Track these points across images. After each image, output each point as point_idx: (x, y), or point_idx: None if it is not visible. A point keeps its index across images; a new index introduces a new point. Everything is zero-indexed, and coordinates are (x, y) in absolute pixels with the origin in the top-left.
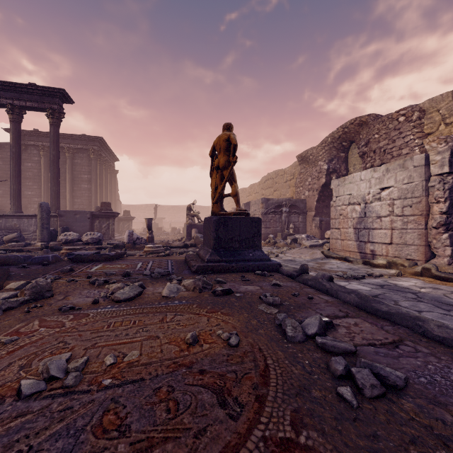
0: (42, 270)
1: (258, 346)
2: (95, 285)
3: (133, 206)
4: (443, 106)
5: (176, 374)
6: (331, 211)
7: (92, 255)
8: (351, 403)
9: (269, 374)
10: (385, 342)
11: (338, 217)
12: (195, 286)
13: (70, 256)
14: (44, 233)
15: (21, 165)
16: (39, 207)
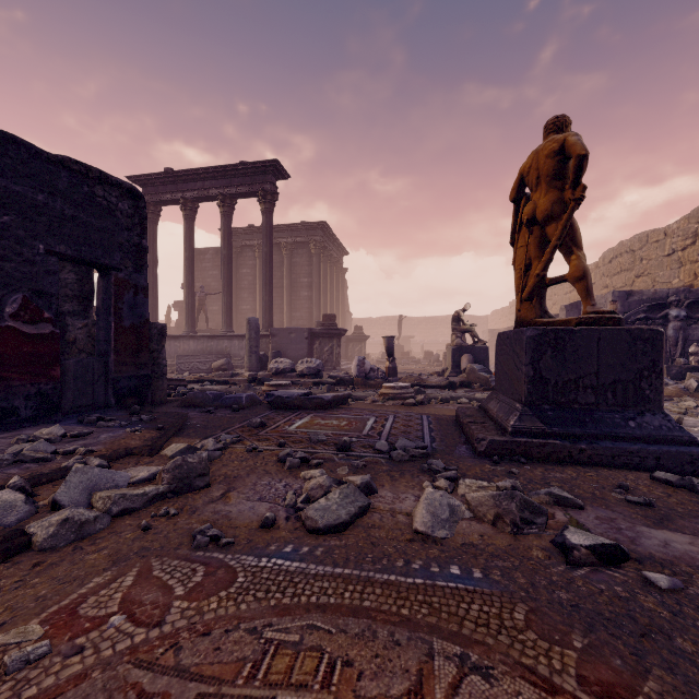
0: (228, 419)
1: None
2: (284, 467)
3: (368, 320)
4: None
5: None
6: None
7: (298, 398)
8: None
9: None
10: None
11: None
12: (498, 511)
13: (268, 398)
14: (252, 360)
15: (237, 273)
16: (248, 323)
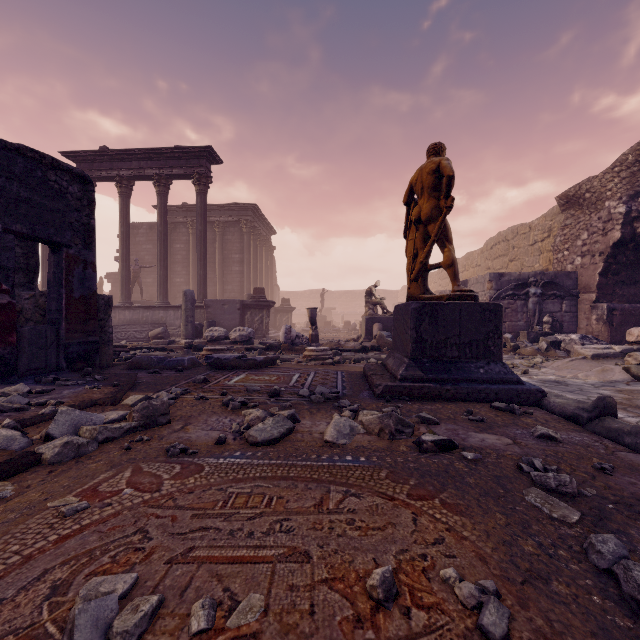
0: (173, 378)
1: None
2: (228, 408)
3: (294, 293)
4: None
5: None
6: None
7: (234, 359)
8: None
9: None
10: None
11: None
12: (381, 426)
13: (208, 360)
14: (188, 329)
15: (170, 248)
16: (184, 295)
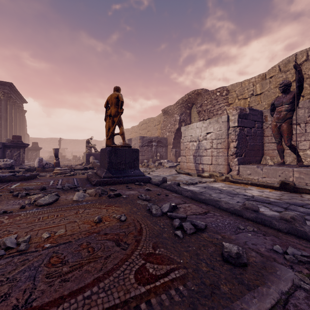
0: None
1: (137, 220)
2: (18, 197)
3: (39, 139)
4: (237, 89)
5: (91, 237)
6: (181, 146)
7: (10, 176)
8: (180, 236)
9: (142, 231)
10: (201, 212)
11: (185, 149)
12: (96, 193)
13: None
14: None
15: None
16: None
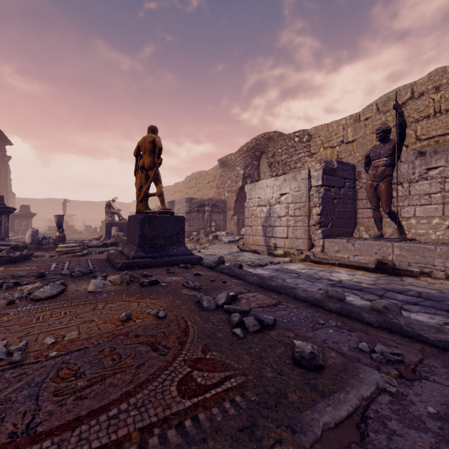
0: None
1: (181, 316)
2: (2, 288)
3: (32, 200)
4: (322, 134)
5: (116, 340)
6: (245, 212)
7: None
8: (240, 336)
9: (189, 330)
10: (270, 304)
11: (251, 217)
12: (122, 280)
13: None
14: None
15: None
16: None
